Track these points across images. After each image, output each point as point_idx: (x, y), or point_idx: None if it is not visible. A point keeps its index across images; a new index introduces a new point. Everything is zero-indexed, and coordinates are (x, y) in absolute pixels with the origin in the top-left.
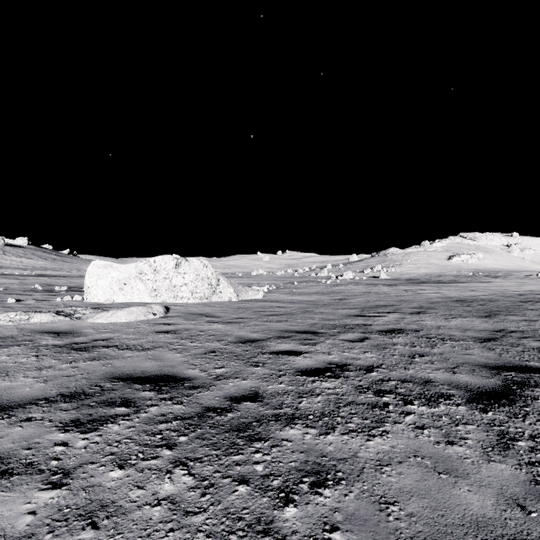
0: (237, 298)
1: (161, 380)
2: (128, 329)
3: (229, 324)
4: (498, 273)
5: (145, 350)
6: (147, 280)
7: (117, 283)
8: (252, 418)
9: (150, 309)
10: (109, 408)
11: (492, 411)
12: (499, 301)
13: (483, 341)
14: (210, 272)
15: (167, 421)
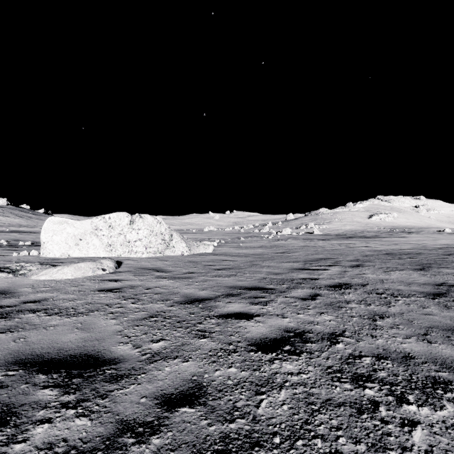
0: (189, 252)
1: (77, 364)
2: (70, 287)
3: (177, 280)
4: (411, 230)
5: (77, 315)
6: (102, 236)
7: (73, 238)
8: (189, 449)
9: (100, 264)
10: None
11: None
12: (424, 254)
13: (434, 296)
14: (163, 228)
15: None
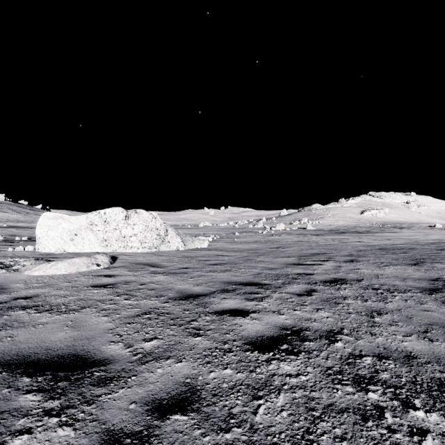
0: (184, 247)
1: (65, 365)
2: (63, 283)
3: (172, 275)
4: (402, 225)
5: (68, 312)
6: (97, 231)
7: (68, 233)
8: None
9: (94, 259)
10: None
11: None
12: (417, 249)
13: (430, 292)
14: (159, 224)
15: None
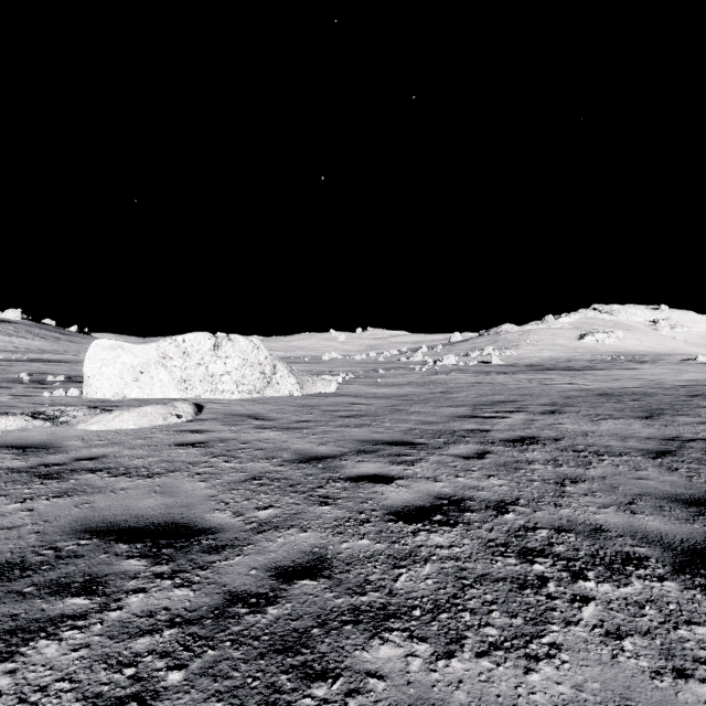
0: (301, 391)
1: (165, 533)
2: (135, 440)
3: (286, 431)
4: (644, 357)
5: (152, 476)
6: (173, 367)
7: (130, 371)
8: (312, 619)
9: (173, 409)
10: (54, 600)
11: None
12: (657, 395)
13: (656, 455)
14: (263, 356)
15: (154, 630)
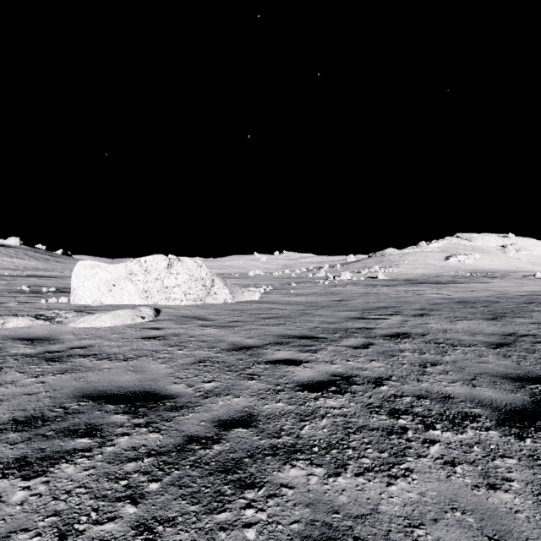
0: (233, 299)
1: (139, 398)
2: (112, 335)
3: (222, 328)
4: (495, 274)
5: (126, 360)
6: (137, 281)
7: (106, 284)
8: (244, 453)
9: (138, 312)
10: (68, 440)
11: (529, 437)
12: (502, 302)
13: (496, 346)
14: (204, 273)
15: (137, 458)
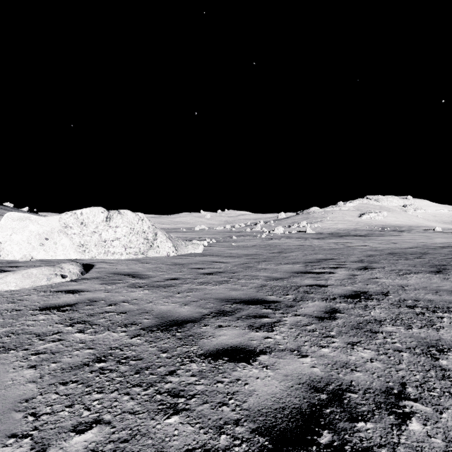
0: (176, 252)
1: None
2: (4, 303)
3: (155, 289)
4: (402, 228)
5: None
6: (73, 234)
7: (37, 237)
8: None
9: (59, 270)
10: None
11: None
12: (430, 254)
13: None
14: (146, 226)
15: None
